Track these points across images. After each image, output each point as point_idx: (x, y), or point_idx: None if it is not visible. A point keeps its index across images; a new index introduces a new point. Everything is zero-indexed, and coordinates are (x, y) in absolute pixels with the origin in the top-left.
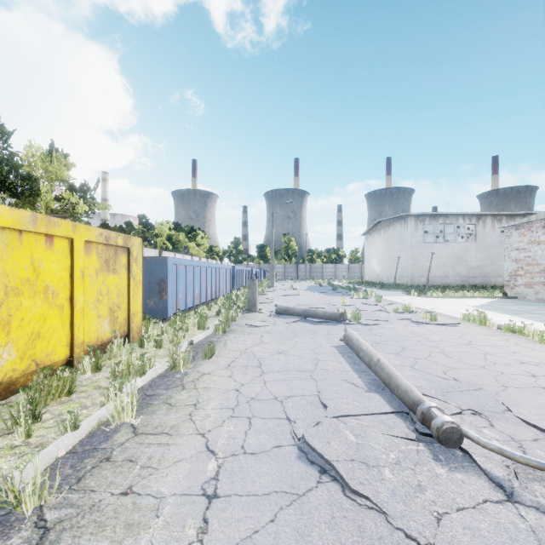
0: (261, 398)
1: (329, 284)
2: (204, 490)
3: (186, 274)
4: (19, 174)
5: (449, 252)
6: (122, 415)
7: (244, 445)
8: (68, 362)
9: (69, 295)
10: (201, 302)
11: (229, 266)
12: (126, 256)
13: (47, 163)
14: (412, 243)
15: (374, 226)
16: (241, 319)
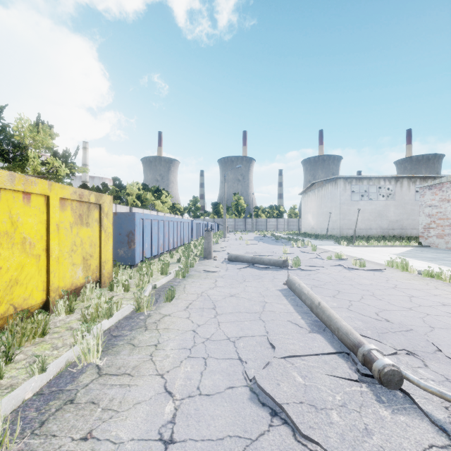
0: (216, 339)
1: (272, 235)
2: (161, 434)
3: (152, 227)
4: (10, 142)
5: (372, 208)
6: (88, 357)
7: (200, 386)
8: (45, 305)
9: (45, 245)
10: (164, 251)
11: (188, 220)
12: (98, 212)
13: (34, 133)
14: (341, 201)
15: (309, 187)
16: (198, 265)
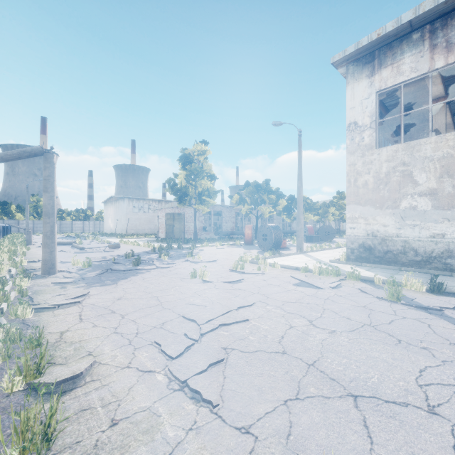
0: None
1: (76, 235)
2: None
3: None
4: None
5: (146, 217)
6: None
7: None
8: None
9: None
10: None
11: None
12: None
13: None
14: (127, 212)
15: (109, 199)
16: (27, 247)
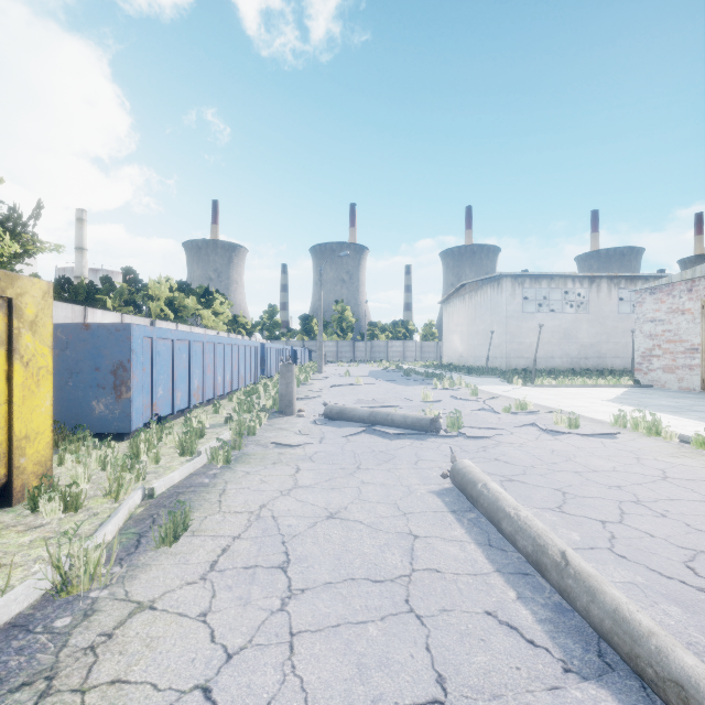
0: None
1: (398, 369)
2: None
3: (174, 355)
4: None
5: (555, 325)
6: None
7: None
8: None
9: None
10: (204, 400)
11: (255, 343)
12: (2, 316)
13: None
14: (508, 312)
15: (456, 291)
16: (265, 430)
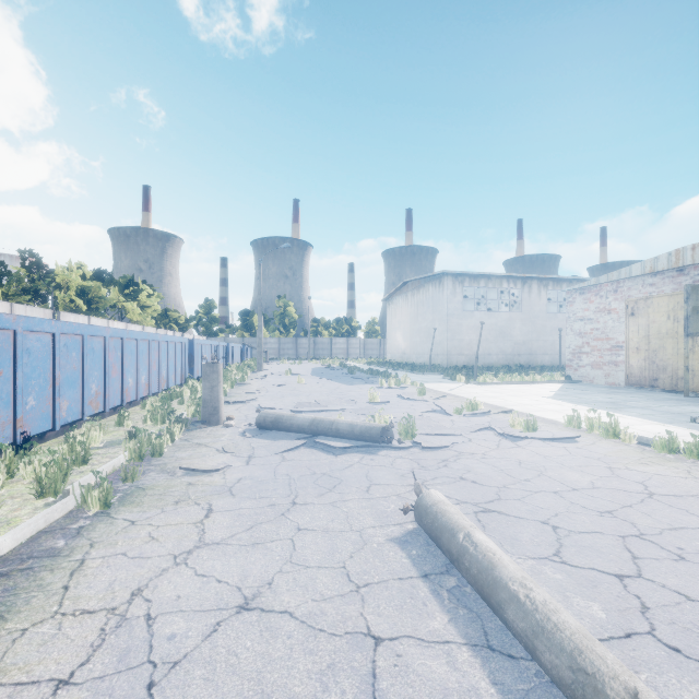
0: None
1: (342, 366)
2: None
3: (56, 353)
4: None
5: (492, 323)
6: None
7: None
8: None
9: None
10: (106, 408)
11: (182, 339)
12: None
13: None
14: (449, 310)
15: (399, 289)
16: (178, 448)
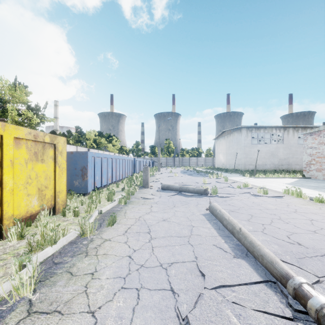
0: (149, 266)
1: (194, 169)
2: None
3: (102, 163)
4: None
5: (267, 150)
6: (21, 291)
7: None
8: None
9: None
10: (112, 181)
11: (131, 158)
12: (53, 150)
13: (12, 91)
14: (244, 144)
15: (221, 134)
16: (138, 193)
